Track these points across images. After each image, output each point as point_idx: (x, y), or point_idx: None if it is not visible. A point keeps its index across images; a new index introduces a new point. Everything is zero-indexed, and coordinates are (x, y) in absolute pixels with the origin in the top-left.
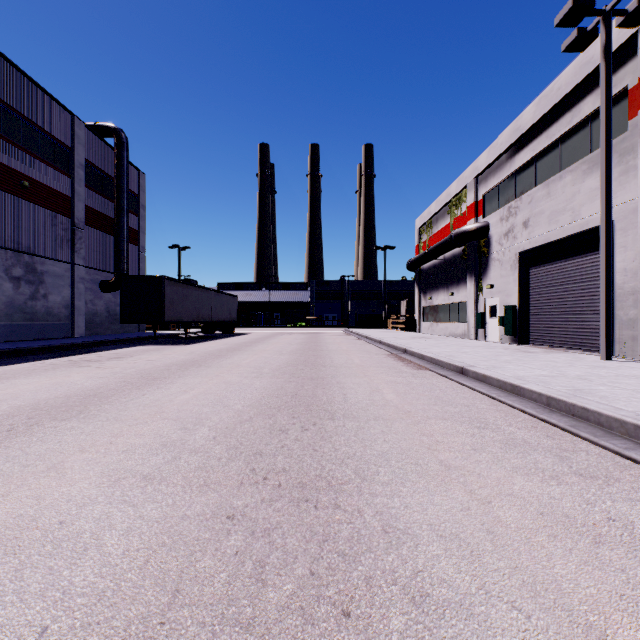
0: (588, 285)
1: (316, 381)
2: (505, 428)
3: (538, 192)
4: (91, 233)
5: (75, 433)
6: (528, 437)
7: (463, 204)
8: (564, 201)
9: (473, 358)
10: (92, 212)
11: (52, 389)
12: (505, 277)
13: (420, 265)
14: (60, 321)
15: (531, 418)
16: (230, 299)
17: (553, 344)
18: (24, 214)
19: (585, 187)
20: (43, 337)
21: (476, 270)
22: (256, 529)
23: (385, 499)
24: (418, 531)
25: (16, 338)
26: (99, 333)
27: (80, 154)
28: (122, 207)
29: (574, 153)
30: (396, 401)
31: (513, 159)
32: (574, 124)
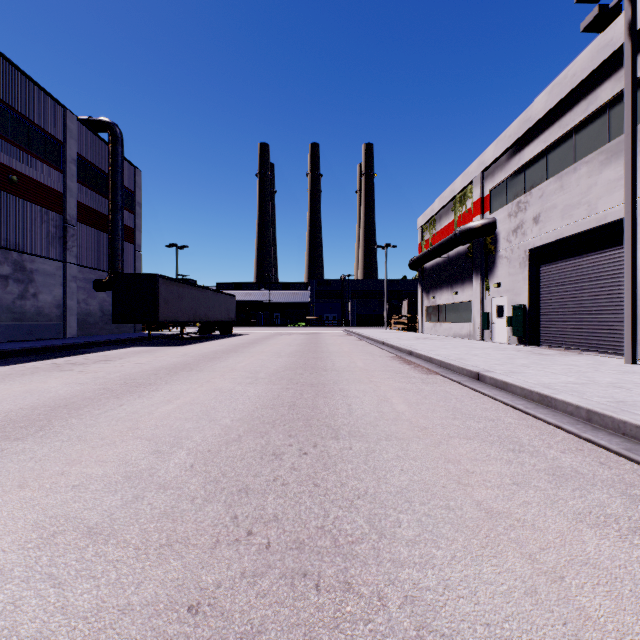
0: (605, 283)
1: (316, 388)
2: (545, 451)
3: (550, 186)
4: (84, 230)
5: (23, 459)
6: (578, 465)
7: (468, 200)
8: (579, 194)
9: (486, 361)
10: (85, 209)
11: (20, 398)
12: (514, 275)
13: (423, 264)
14: (51, 321)
15: (572, 437)
16: (228, 299)
17: (566, 345)
18: (12, 210)
19: (602, 179)
20: (33, 338)
21: (482, 268)
22: (228, 635)
23: (414, 572)
24: (472, 639)
25: (3, 339)
26: (93, 333)
27: (72, 149)
28: (116, 204)
29: (590, 143)
30: (409, 414)
31: (522, 152)
32: (590, 112)
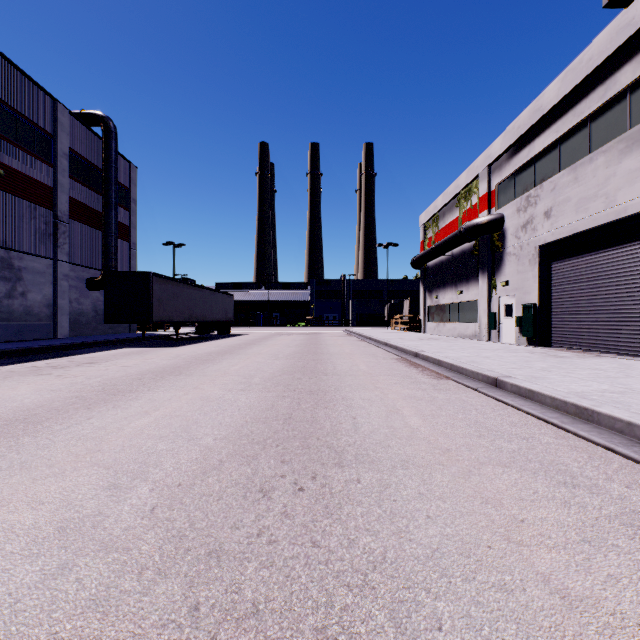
0: (625, 280)
1: (316, 396)
2: (606, 486)
3: (563, 178)
4: (76, 227)
5: None
6: None
7: (473, 196)
8: (595, 186)
9: (501, 365)
10: (77, 205)
11: None
12: (523, 273)
13: (426, 262)
14: (41, 321)
15: (631, 463)
16: (226, 298)
17: (581, 347)
18: None
19: (622, 169)
20: (21, 338)
21: (489, 266)
22: None
23: None
24: None
25: None
26: (85, 334)
27: (64, 142)
28: (110, 200)
29: (608, 131)
30: (424, 430)
31: (532, 143)
32: (608, 98)
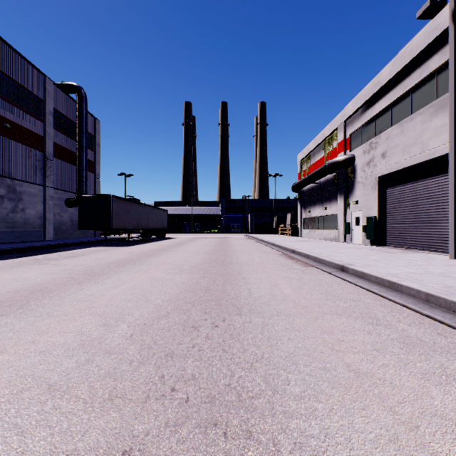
0: (434, 201)
1: (225, 277)
2: (396, 324)
3: (393, 130)
4: (59, 163)
5: (5, 330)
6: (421, 335)
7: (334, 142)
8: (415, 137)
9: (348, 257)
10: (59, 148)
11: (8, 284)
12: (367, 195)
13: (301, 187)
14: (35, 228)
15: (415, 313)
16: (162, 212)
17: (405, 246)
18: (6, 148)
19: (432, 125)
20: (21, 240)
21: (344, 190)
22: None
23: (301, 422)
24: None
25: (0, 241)
26: (65, 237)
27: (50, 105)
28: (82, 144)
29: (423, 100)
30: (293, 296)
31: (373, 106)
32: (423, 77)
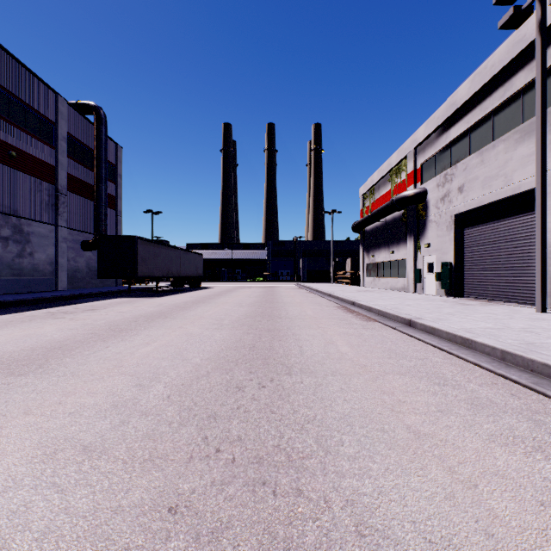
0: (520, 243)
1: (273, 333)
2: (465, 385)
3: (472, 160)
4: (73, 198)
5: (26, 391)
6: (492, 396)
7: (403, 172)
8: (497, 168)
9: (417, 310)
10: (74, 180)
11: (21, 341)
12: (441, 237)
13: (364, 227)
14: (45, 276)
15: (488, 373)
16: (197, 257)
17: (486, 297)
18: (12, 181)
19: (517, 154)
20: (29, 290)
21: (415, 231)
22: (202, 530)
23: (354, 481)
24: (400, 533)
25: (4, 291)
26: (80, 287)
27: (63, 128)
28: (101, 175)
29: (506, 124)
30: (351, 354)
31: (449, 131)
32: (507, 97)
